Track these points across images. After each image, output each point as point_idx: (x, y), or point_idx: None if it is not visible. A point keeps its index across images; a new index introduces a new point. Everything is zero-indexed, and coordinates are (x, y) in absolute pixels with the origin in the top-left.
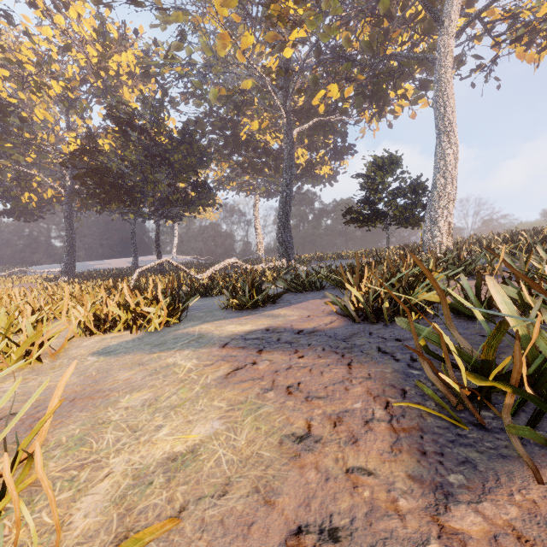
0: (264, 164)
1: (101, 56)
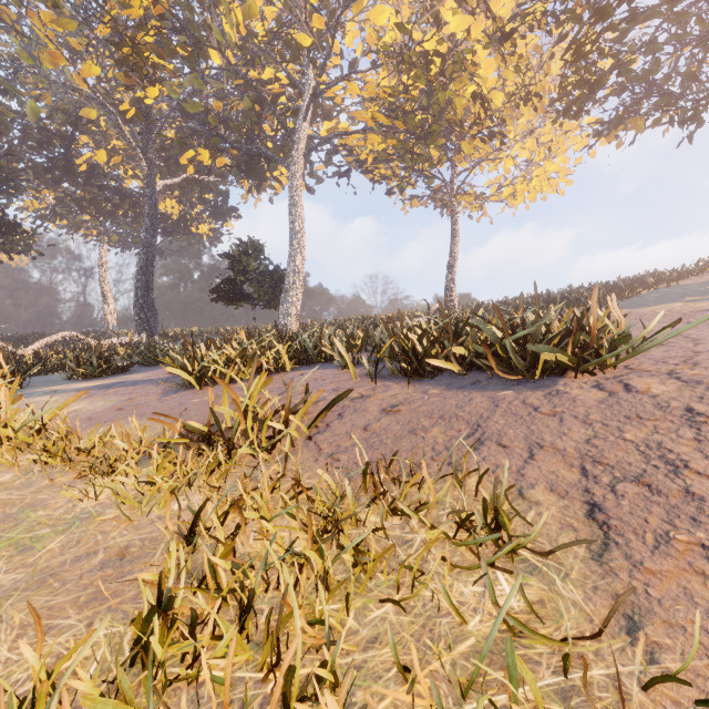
0: (116, 208)
1: None
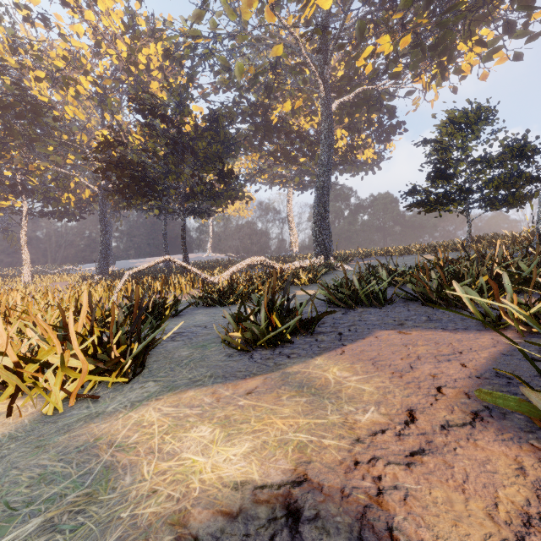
0: (298, 151)
1: (130, 50)
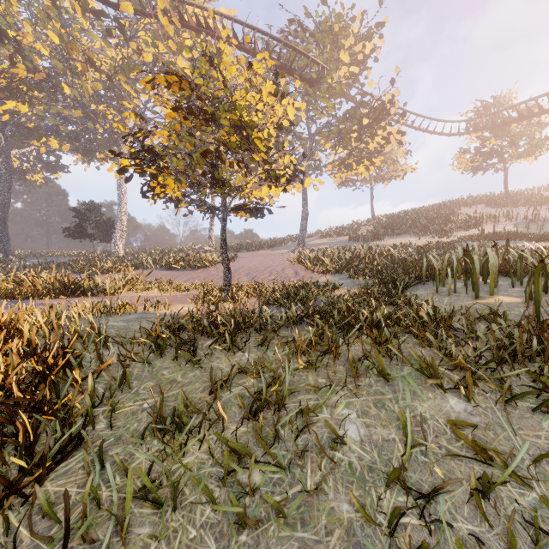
0: None
1: None
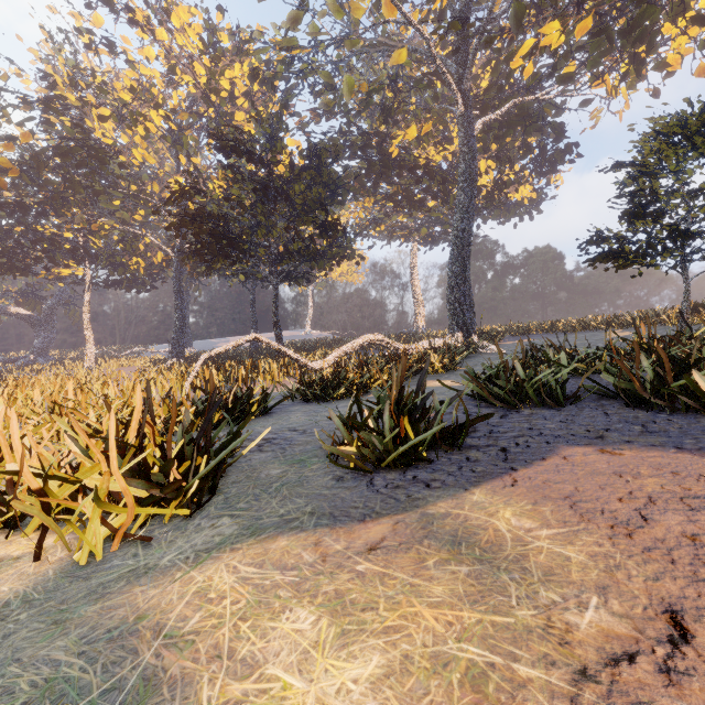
0: (426, 192)
1: (210, 74)
